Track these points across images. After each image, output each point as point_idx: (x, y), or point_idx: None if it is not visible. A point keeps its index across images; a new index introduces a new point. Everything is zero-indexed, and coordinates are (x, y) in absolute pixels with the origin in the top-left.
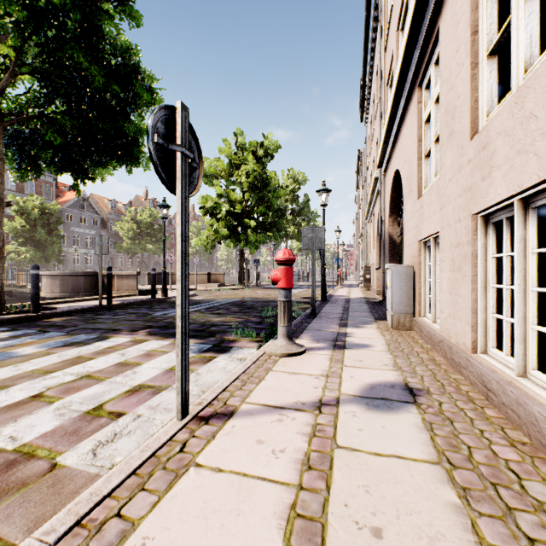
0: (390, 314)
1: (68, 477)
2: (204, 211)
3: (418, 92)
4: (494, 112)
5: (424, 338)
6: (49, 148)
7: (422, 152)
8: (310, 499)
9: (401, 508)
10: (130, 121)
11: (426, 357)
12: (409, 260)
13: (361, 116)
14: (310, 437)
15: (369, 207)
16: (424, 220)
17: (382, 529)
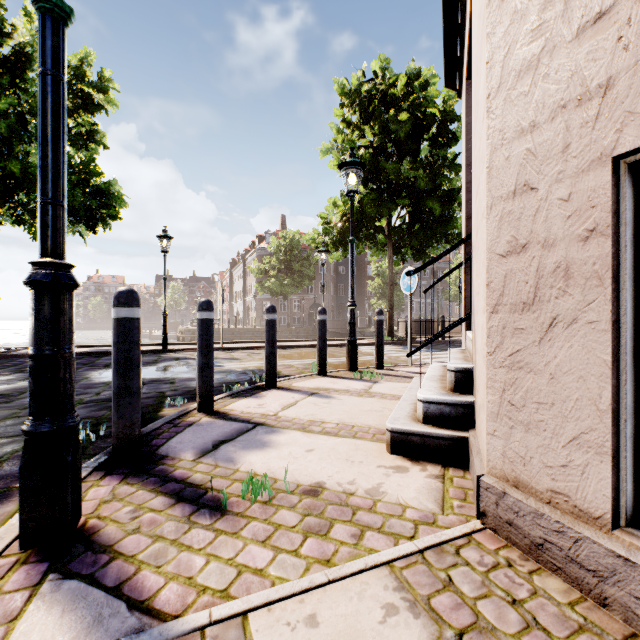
0: None
1: None
2: None
3: None
4: None
5: None
6: (411, 248)
7: None
8: None
9: None
10: (455, 222)
11: None
12: None
13: None
14: None
15: None
16: None
17: None
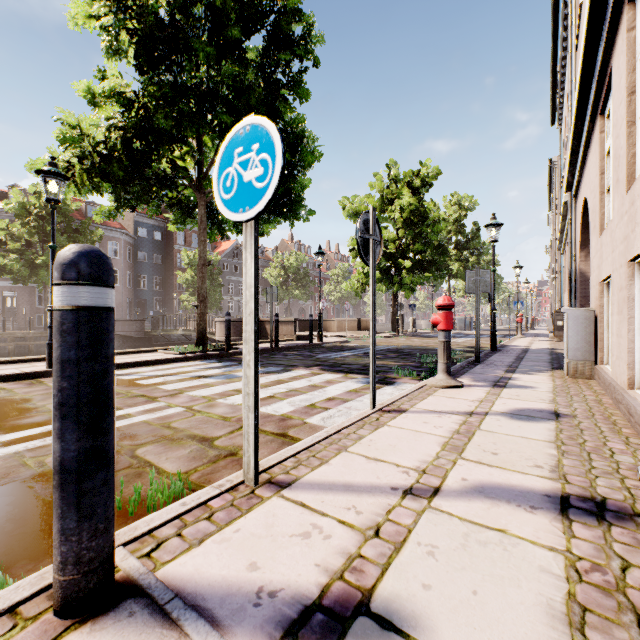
0: (565, 361)
1: (316, 426)
2: (354, 253)
3: (599, 121)
4: None
5: (600, 384)
6: None
7: (605, 186)
8: (457, 441)
9: (514, 450)
10: (296, 182)
11: (592, 399)
12: (593, 303)
13: (551, 118)
14: (461, 424)
15: (561, 236)
16: (602, 261)
17: (498, 453)
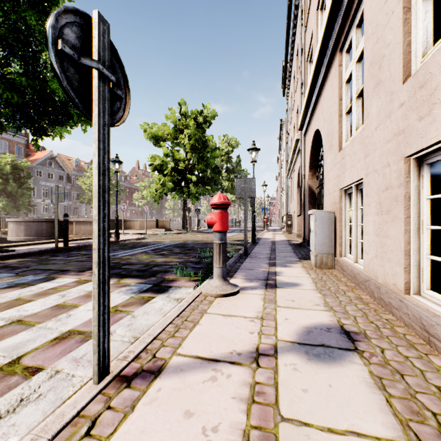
0: (314, 254)
1: None
2: (153, 167)
3: (339, 56)
4: (432, 50)
5: (347, 276)
6: (8, 106)
7: (343, 109)
8: None
9: None
10: None
11: (353, 296)
12: (330, 207)
13: (283, 91)
14: (249, 404)
15: (290, 165)
16: (346, 169)
17: None
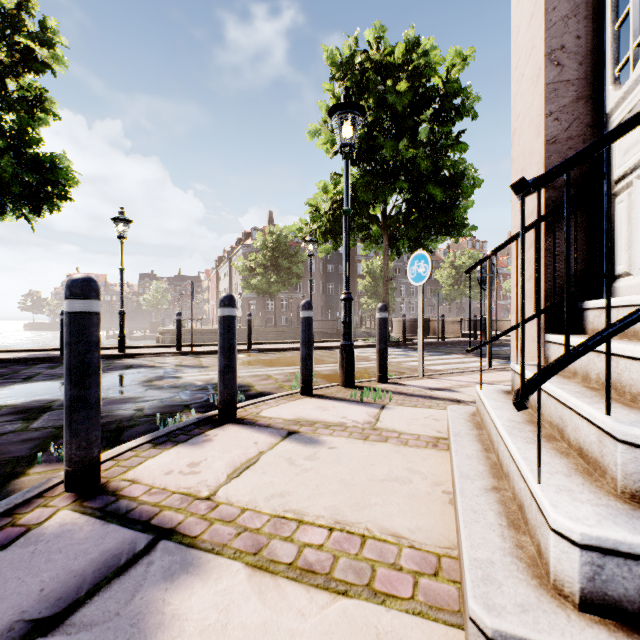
0: None
1: None
2: None
3: None
4: None
5: None
6: (408, 240)
7: None
8: None
9: None
10: (458, 210)
11: None
12: None
13: None
14: None
15: None
16: None
17: None
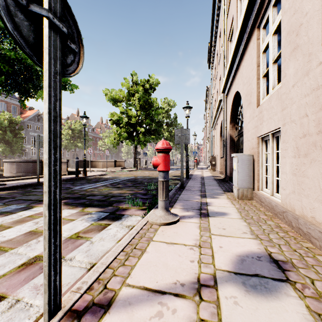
0: (236, 188)
1: None
2: (112, 122)
3: (257, 32)
4: None
5: (265, 207)
6: (1, 74)
7: (260, 74)
8: None
9: None
10: None
11: (273, 224)
12: (249, 151)
13: (209, 65)
14: None
15: (214, 120)
16: (263, 121)
17: None
